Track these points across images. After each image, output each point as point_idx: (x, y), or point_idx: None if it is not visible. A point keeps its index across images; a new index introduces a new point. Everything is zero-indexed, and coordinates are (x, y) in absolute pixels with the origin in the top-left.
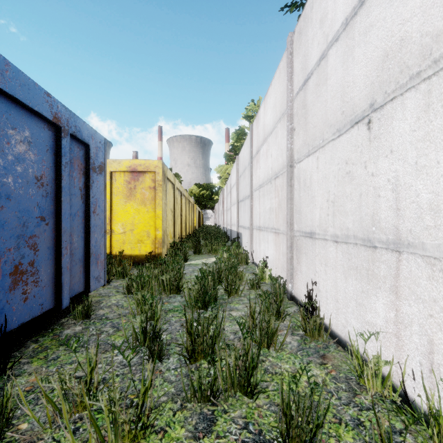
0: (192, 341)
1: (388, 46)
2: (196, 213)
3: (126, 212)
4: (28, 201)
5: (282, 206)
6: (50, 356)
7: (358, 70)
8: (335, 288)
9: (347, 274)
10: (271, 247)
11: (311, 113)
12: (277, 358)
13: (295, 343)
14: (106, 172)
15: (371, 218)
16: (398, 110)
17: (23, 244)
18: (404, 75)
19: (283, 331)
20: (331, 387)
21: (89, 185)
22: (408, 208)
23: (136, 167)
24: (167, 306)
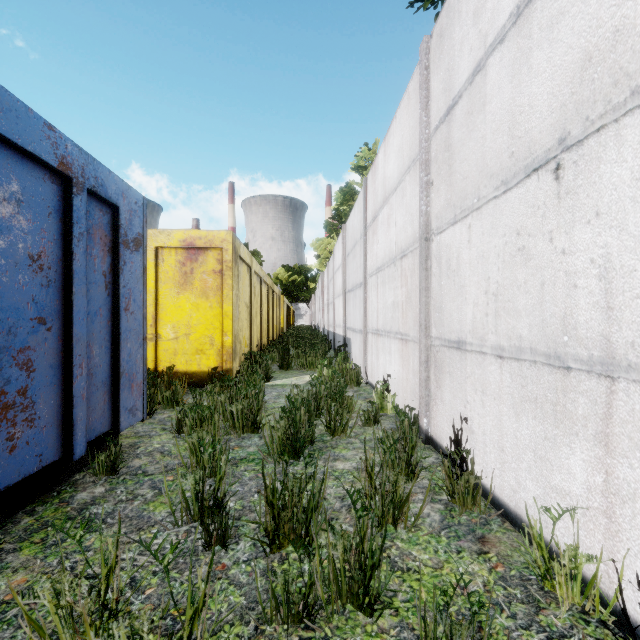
0: (274, 517)
1: (592, 44)
2: (283, 308)
3: (179, 308)
4: (17, 294)
5: (413, 300)
6: (51, 539)
7: (538, 87)
8: (499, 429)
9: (519, 409)
10: (395, 361)
11: (458, 158)
12: (410, 542)
13: (436, 516)
14: (150, 248)
15: (561, 321)
16: (609, 146)
17: (9, 362)
18: (621, 89)
19: (417, 495)
20: (499, 596)
21: (118, 269)
22: (627, 307)
23: (193, 241)
24: (237, 454)
